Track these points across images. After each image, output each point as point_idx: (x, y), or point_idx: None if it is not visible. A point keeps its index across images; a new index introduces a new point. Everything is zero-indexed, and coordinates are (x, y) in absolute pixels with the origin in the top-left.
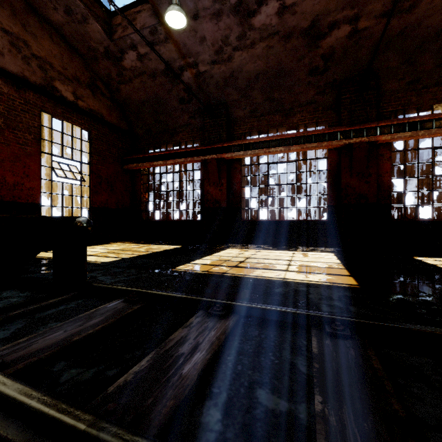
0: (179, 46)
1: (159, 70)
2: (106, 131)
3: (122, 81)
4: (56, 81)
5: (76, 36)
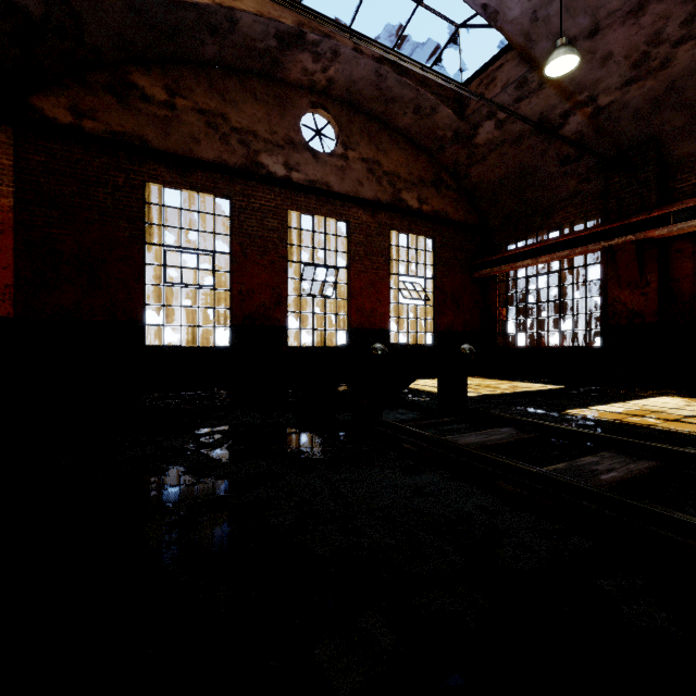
0: (562, 85)
1: (527, 131)
2: (451, 233)
3: (473, 162)
4: (402, 192)
5: (422, 132)
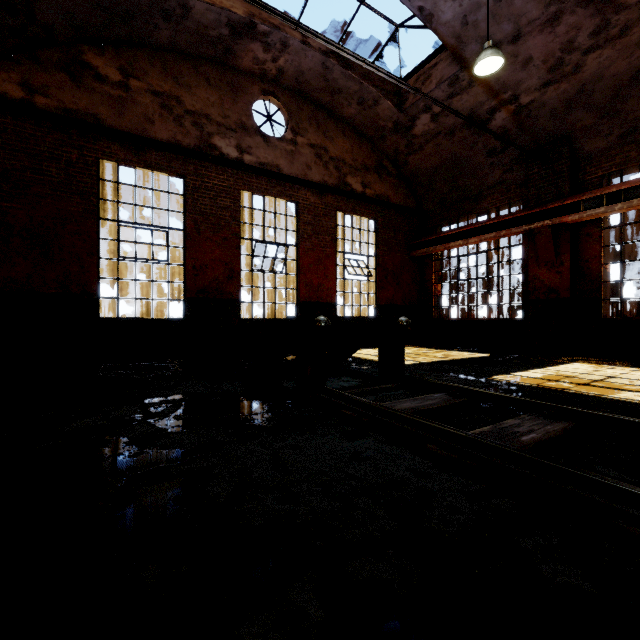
0: (489, 84)
1: (458, 124)
2: (391, 215)
3: (411, 151)
4: (347, 177)
5: (365, 122)
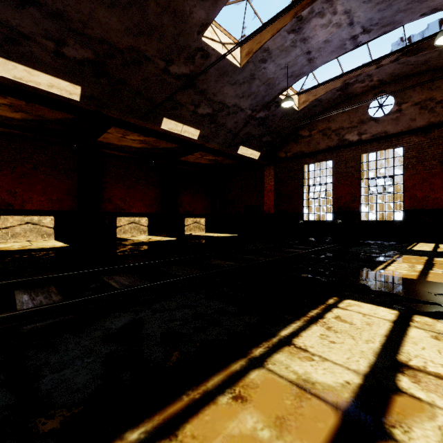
0: None
1: None
2: None
3: None
4: None
5: None
